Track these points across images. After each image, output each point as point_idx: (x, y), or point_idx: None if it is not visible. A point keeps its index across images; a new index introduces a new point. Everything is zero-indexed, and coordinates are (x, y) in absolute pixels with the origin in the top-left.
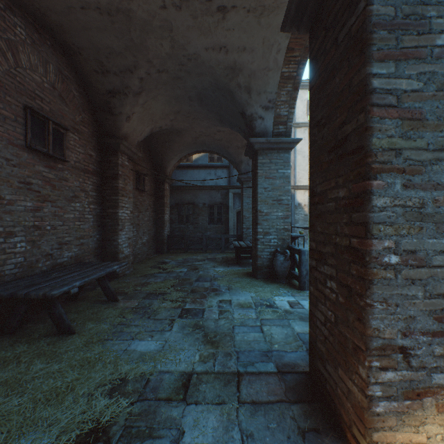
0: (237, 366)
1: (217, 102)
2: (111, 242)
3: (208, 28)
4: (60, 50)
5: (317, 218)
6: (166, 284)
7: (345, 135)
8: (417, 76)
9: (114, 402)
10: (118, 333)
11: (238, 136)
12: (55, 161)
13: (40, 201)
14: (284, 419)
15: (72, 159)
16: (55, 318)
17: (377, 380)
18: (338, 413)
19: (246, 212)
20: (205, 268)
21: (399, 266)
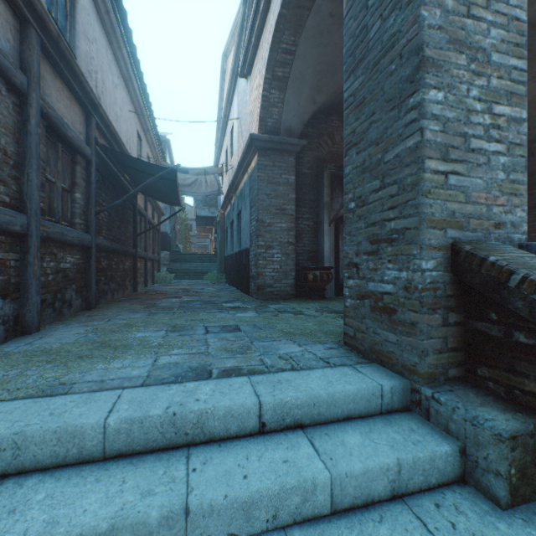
0: None
1: None
2: None
3: None
4: None
5: None
6: None
7: None
8: None
9: None
10: None
11: None
12: None
13: None
14: None
15: None
16: None
17: None
18: None
19: None
20: None
21: None
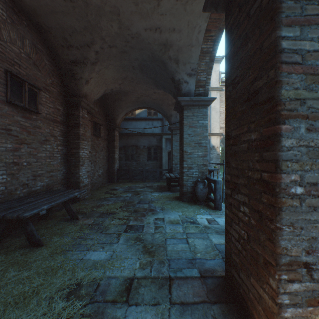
0: (169, 272)
1: (153, 70)
2: (74, 174)
3: (146, 13)
4: (34, 29)
5: (232, 156)
6: (115, 206)
7: (257, 89)
8: (318, 39)
9: (70, 305)
10: (77, 245)
11: (169, 96)
12: (30, 113)
13: (18, 143)
14: (207, 318)
15: (44, 112)
16: (28, 233)
17: (285, 290)
18: (251, 313)
19: (175, 152)
20: (145, 194)
21: (303, 195)
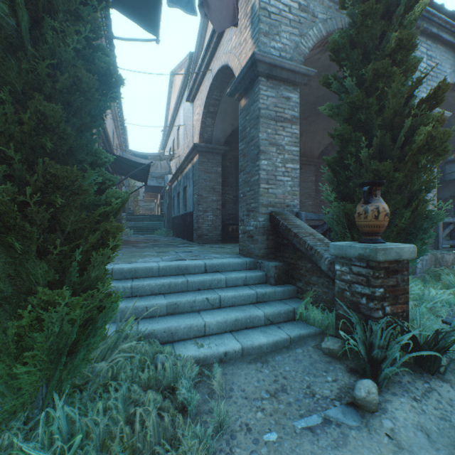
0: None
1: None
2: None
3: None
4: None
5: None
6: None
7: None
8: None
9: None
10: None
11: None
12: None
13: None
14: None
15: None
16: None
17: None
18: None
19: None
20: None
21: None
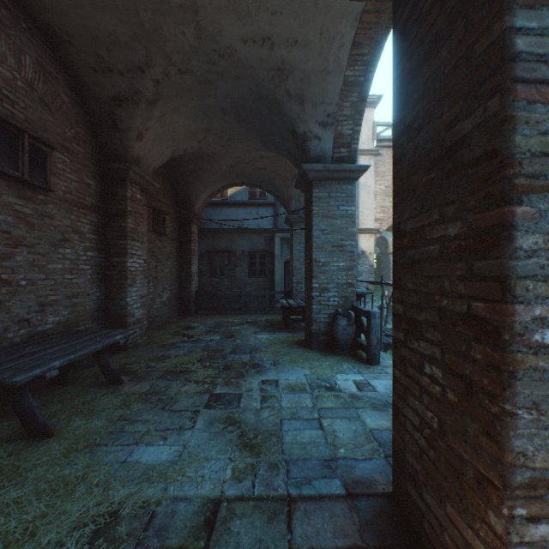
0: (287, 486)
1: (259, 117)
2: (117, 302)
3: (246, 10)
4: (42, 38)
5: (406, 270)
6: (190, 358)
7: (460, 137)
8: None
9: None
10: (117, 434)
11: (287, 164)
12: (33, 190)
13: (10, 245)
14: None
15: (60, 189)
16: (24, 413)
17: (523, 539)
18: None
19: (297, 262)
20: (244, 335)
21: None
